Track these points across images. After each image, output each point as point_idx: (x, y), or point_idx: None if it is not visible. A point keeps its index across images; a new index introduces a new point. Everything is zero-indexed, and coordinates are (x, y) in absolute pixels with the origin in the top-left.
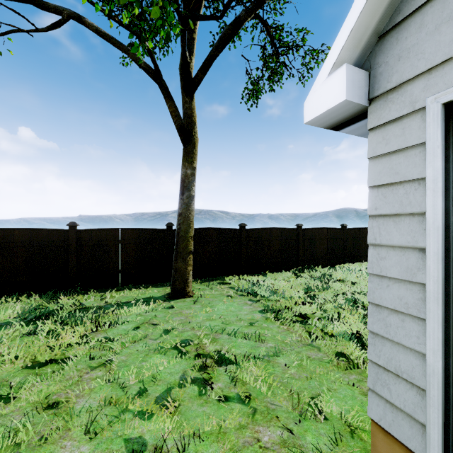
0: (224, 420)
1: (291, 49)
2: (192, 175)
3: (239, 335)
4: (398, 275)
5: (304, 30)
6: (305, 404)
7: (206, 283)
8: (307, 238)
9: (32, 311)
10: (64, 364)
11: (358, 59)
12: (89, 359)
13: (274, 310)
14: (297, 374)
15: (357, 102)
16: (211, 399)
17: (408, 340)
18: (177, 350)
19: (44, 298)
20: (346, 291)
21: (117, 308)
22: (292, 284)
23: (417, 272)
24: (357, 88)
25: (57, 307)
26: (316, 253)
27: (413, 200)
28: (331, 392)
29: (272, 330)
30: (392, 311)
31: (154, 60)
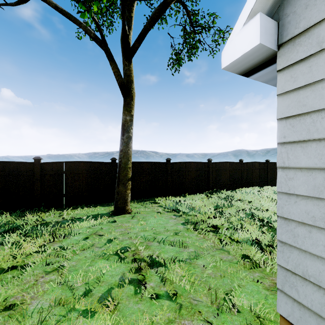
0: (155, 316)
1: (205, 29)
2: (130, 120)
3: (167, 243)
4: (306, 193)
5: (214, 14)
6: (221, 299)
7: (141, 203)
8: (215, 170)
9: (2, 226)
10: (24, 270)
11: (268, 12)
12: (45, 265)
13: (193, 222)
14: (213, 274)
15: (268, 46)
16: (144, 297)
17: (315, 249)
18: (117, 256)
19: (13, 215)
20: (245, 208)
21: (71, 223)
22: (205, 203)
23: (324, 190)
24: (269, 35)
25: (23, 223)
26: (222, 180)
27: (320, 127)
28: (241, 288)
29: (191, 238)
30: (299, 223)
31: (101, 31)
